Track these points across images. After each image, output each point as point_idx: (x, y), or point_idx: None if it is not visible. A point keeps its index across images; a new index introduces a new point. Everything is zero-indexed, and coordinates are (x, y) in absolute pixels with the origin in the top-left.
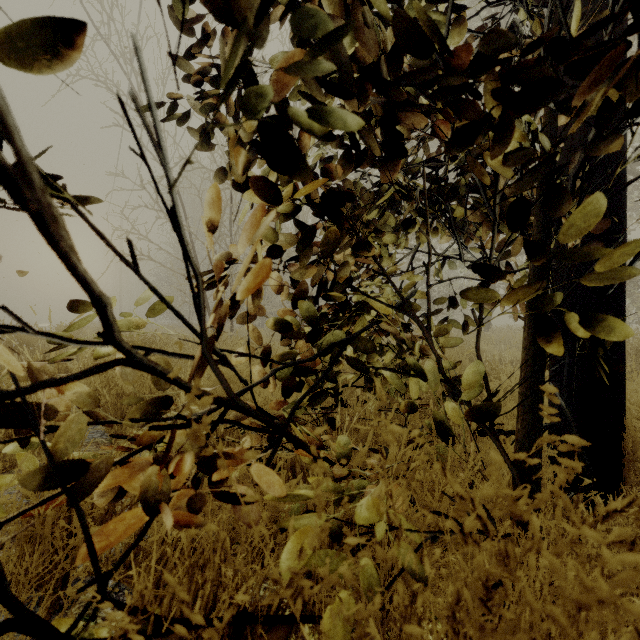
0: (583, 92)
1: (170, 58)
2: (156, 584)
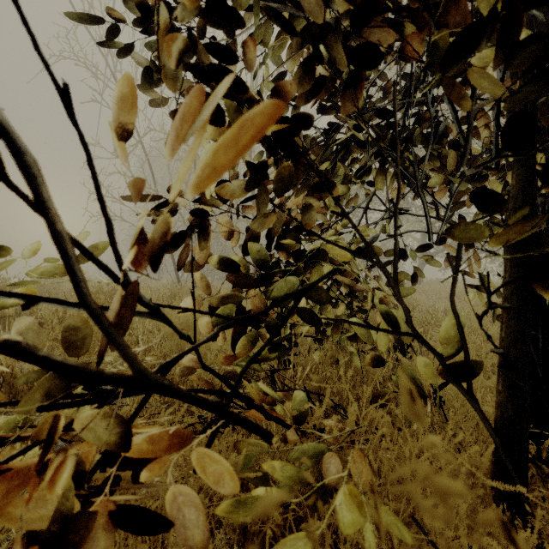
0: None
1: None
2: None
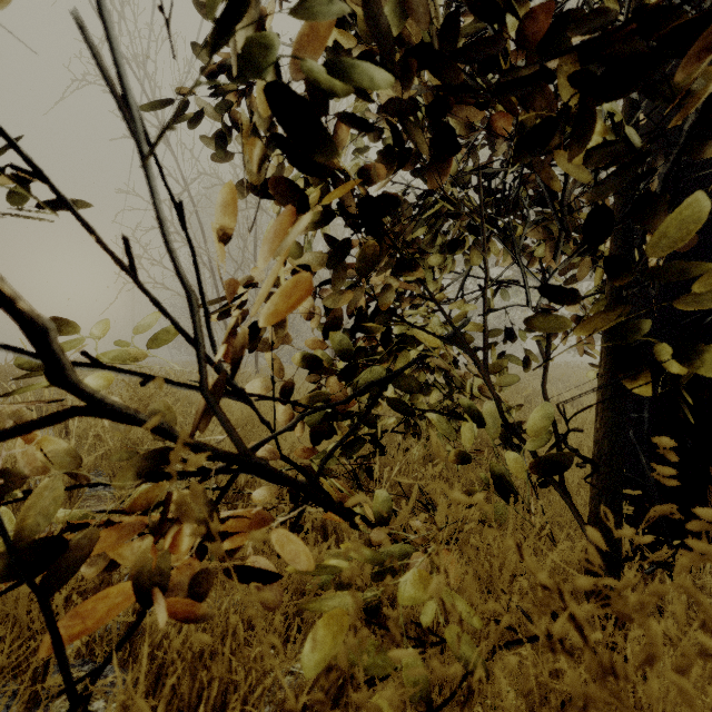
0: (689, 62)
1: (161, 12)
2: (156, 674)
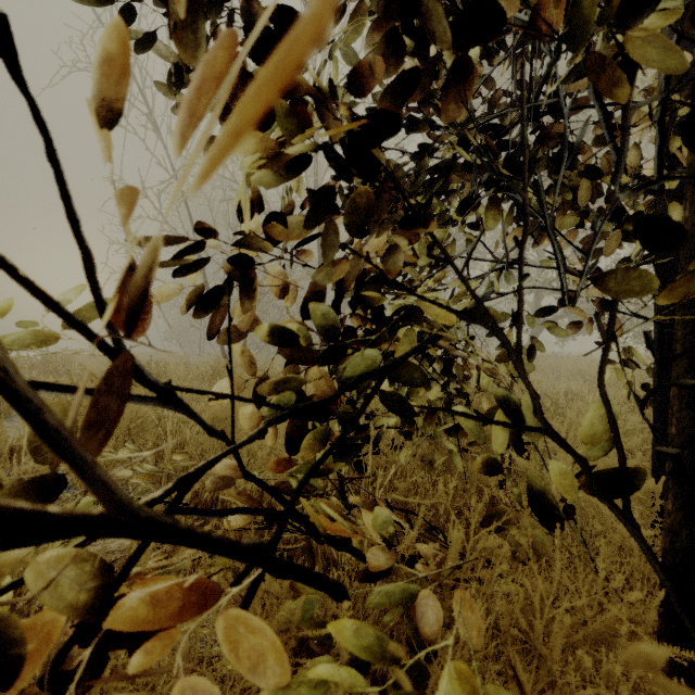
0: None
1: None
2: None
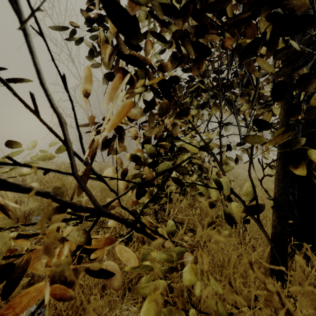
0: None
1: None
2: (58, 314)
